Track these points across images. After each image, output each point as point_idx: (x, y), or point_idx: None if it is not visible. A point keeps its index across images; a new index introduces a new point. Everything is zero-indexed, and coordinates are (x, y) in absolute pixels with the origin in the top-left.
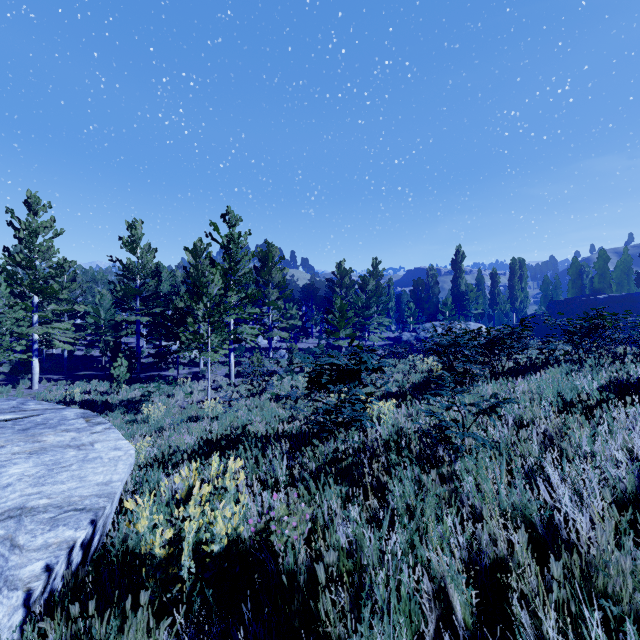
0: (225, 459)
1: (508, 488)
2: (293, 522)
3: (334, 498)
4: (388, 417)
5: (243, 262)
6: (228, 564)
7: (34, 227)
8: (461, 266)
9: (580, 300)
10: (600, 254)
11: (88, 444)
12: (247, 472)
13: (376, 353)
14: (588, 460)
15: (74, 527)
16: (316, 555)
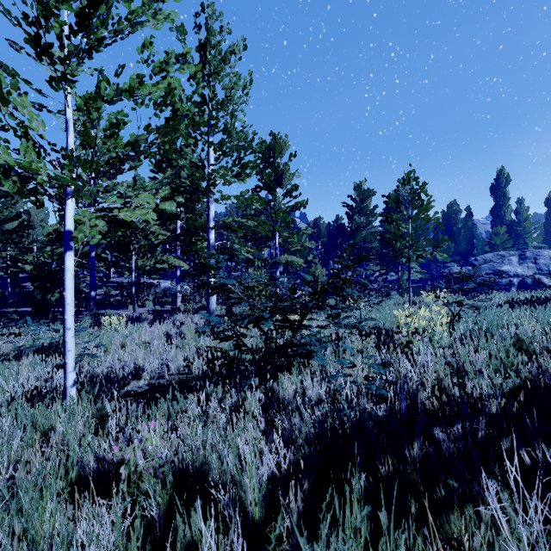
0: None
1: None
2: None
3: None
4: None
5: (231, 92)
6: None
7: None
8: (505, 192)
9: None
10: None
11: None
12: None
13: None
14: None
15: None
16: None
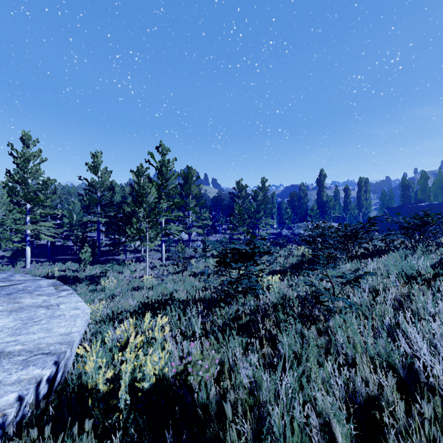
0: (156, 317)
1: (374, 340)
2: (206, 365)
3: (237, 346)
4: (274, 287)
5: (171, 180)
6: (156, 397)
7: (27, 156)
8: (323, 183)
9: (408, 207)
10: (422, 174)
11: (55, 305)
12: (172, 326)
13: (266, 240)
14: (437, 319)
15: (41, 367)
16: (223, 390)
